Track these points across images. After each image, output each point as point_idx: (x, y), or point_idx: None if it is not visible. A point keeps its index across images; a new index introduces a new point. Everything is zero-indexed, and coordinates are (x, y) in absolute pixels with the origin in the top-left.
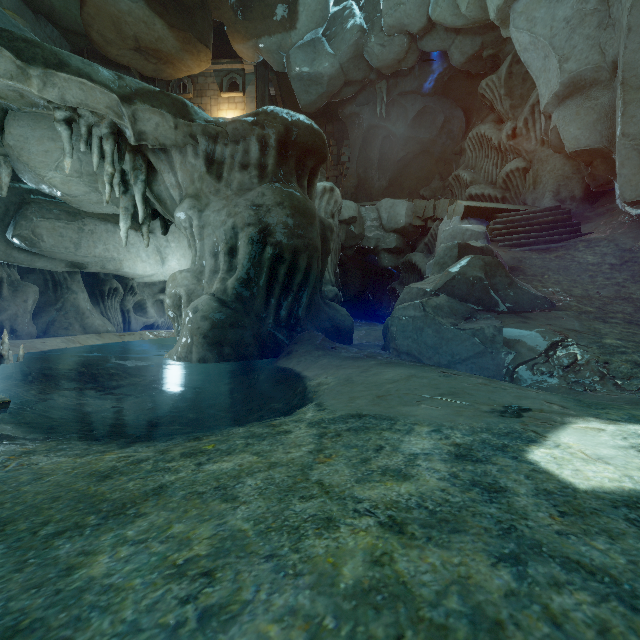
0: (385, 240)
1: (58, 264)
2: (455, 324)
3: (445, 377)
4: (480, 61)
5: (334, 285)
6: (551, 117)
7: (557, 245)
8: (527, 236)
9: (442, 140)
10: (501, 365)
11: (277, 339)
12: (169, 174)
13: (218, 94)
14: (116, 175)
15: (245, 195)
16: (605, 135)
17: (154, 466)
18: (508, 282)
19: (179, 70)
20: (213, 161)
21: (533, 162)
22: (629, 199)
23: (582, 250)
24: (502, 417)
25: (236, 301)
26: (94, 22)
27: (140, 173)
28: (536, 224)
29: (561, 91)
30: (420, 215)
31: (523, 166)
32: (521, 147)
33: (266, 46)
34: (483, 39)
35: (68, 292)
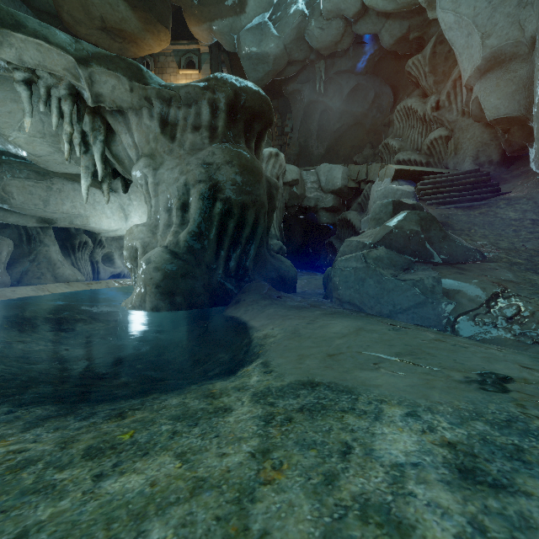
0: (323, 200)
1: (29, 219)
2: (395, 275)
3: (395, 331)
4: (407, 43)
5: (279, 239)
6: (472, 89)
7: (480, 203)
8: (452, 195)
9: (373, 113)
10: (442, 315)
11: (226, 288)
12: (126, 135)
13: (177, 71)
14: (77, 136)
15: (197, 154)
16: (523, 104)
17: (37, 478)
18: (442, 235)
19: (142, 49)
20: (167, 123)
21: (454, 131)
22: None
23: (503, 207)
24: (485, 391)
25: (187, 253)
26: (64, 3)
27: (99, 134)
28: (459, 185)
29: (483, 65)
30: (354, 178)
31: (445, 134)
32: (444, 118)
33: (219, 28)
34: (410, 23)
35: (41, 245)
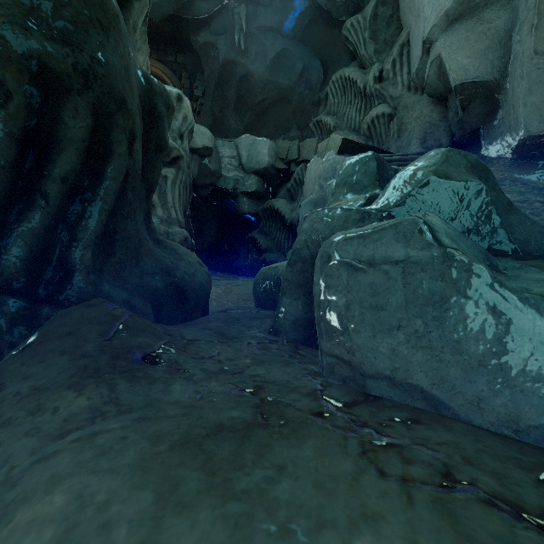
0: (245, 182)
1: None
2: None
3: None
4: (342, 4)
5: (183, 227)
6: (429, 51)
7: None
8: None
9: (300, 89)
10: None
11: None
12: None
13: None
14: None
15: None
16: (497, 65)
17: None
18: (507, 201)
19: None
20: None
21: (398, 109)
22: (536, 132)
23: None
24: None
25: None
26: None
27: None
28: None
29: (453, 9)
30: (283, 157)
31: (389, 112)
32: (387, 92)
33: None
34: None
35: None
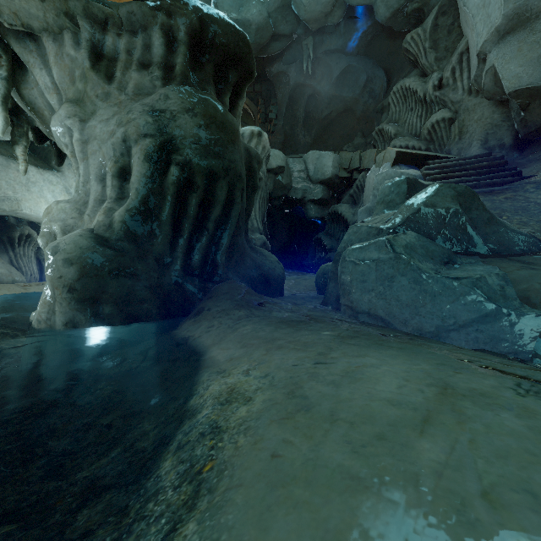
0: (312, 191)
1: None
2: (437, 271)
3: (540, 398)
4: (404, 18)
5: (262, 233)
6: (485, 60)
7: (501, 187)
8: (465, 180)
9: (364, 99)
10: (527, 335)
11: (186, 292)
12: (41, 71)
13: None
14: None
15: (143, 99)
16: None
17: None
18: (487, 217)
19: None
20: (102, 56)
21: (459, 112)
22: None
23: (534, 191)
24: None
25: (125, 239)
26: None
27: None
28: (471, 169)
29: (503, 25)
30: (346, 167)
31: (449, 116)
32: (447, 98)
33: None
34: None
35: None
